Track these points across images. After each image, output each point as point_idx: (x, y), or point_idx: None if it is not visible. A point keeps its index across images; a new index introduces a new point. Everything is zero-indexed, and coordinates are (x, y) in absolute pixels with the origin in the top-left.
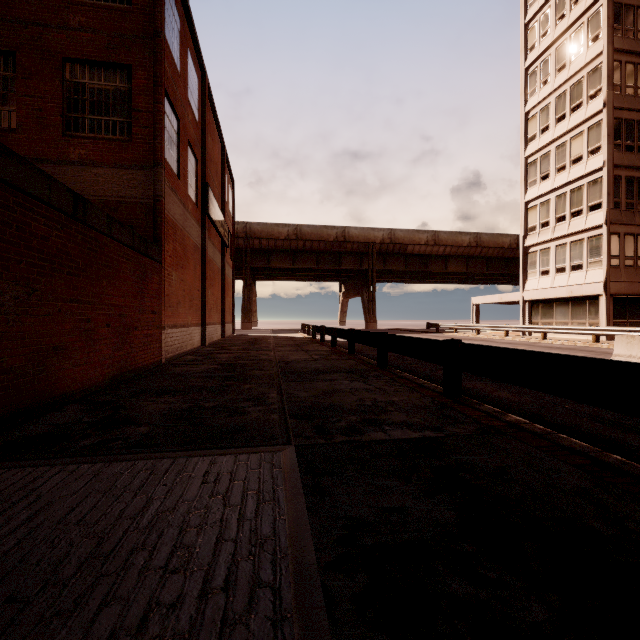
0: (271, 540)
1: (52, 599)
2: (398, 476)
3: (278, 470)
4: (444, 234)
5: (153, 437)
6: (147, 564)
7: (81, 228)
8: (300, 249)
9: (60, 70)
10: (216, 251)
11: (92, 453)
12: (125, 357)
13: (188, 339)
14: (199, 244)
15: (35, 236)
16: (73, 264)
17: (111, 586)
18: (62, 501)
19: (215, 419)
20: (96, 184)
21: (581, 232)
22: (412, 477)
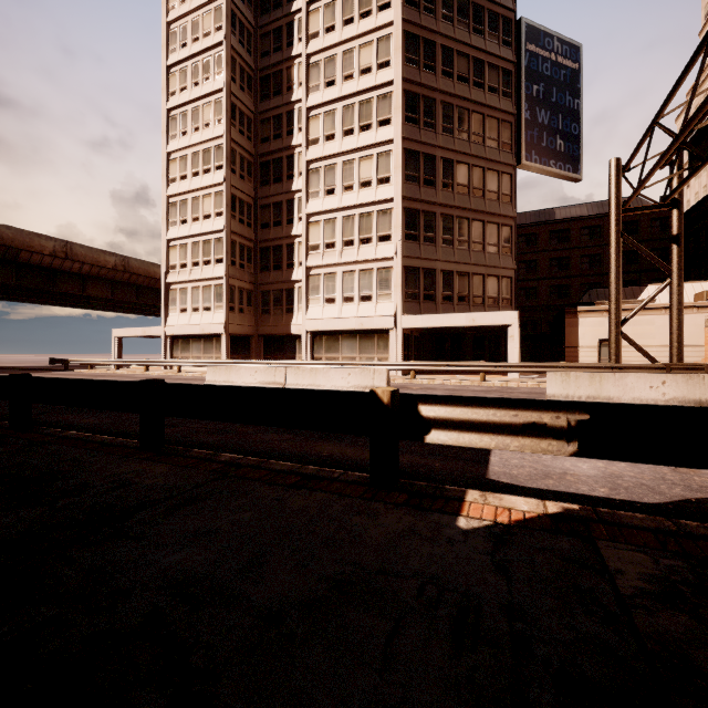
0: None
1: None
2: None
3: None
4: (81, 248)
5: None
6: None
7: None
8: None
9: None
10: None
11: None
12: None
13: None
14: None
15: None
16: None
17: None
18: None
19: None
20: None
21: (211, 279)
22: None
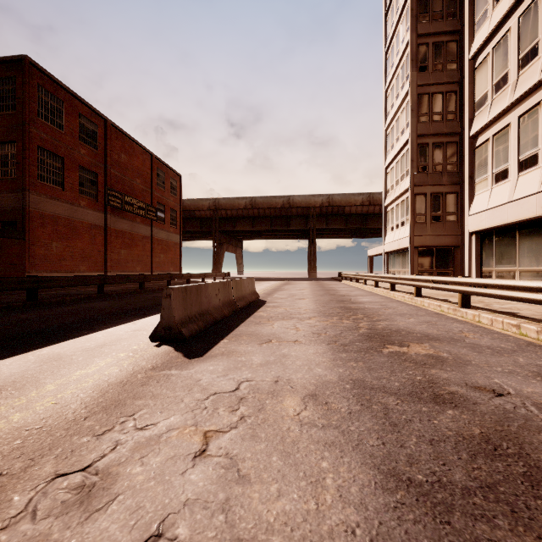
0: None
1: None
2: None
3: None
4: (379, 195)
5: None
6: None
7: None
8: (256, 215)
9: None
10: (139, 225)
11: None
12: None
13: None
14: (101, 223)
15: None
16: None
17: None
18: None
19: None
20: (2, 202)
21: (404, 193)
22: None
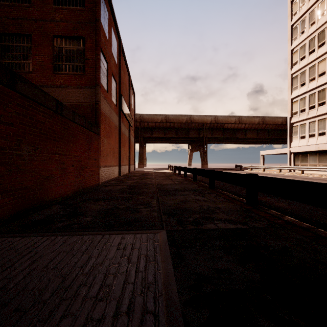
0: (153, 284)
1: (37, 311)
2: (224, 250)
3: (157, 244)
4: (244, 117)
5: (93, 223)
6: (87, 294)
7: (60, 117)
8: (168, 127)
9: (51, 41)
10: (126, 129)
11: (63, 230)
12: (81, 181)
13: (112, 173)
14: (117, 125)
15: (38, 121)
16: (56, 135)
17: (67, 306)
18: (47, 256)
19: (124, 214)
20: (68, 96)
21: (324, 114)
22: (232, 251)
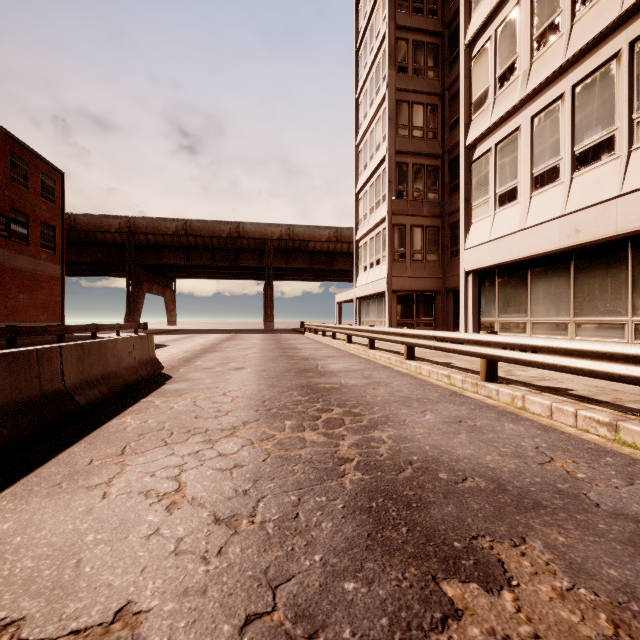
0: None
1: None
2: None
3: None
4: (347, 231)
5: None
6: None
7: None
8: (193, 245)
9: None
10: None
11: None
12: None
13: None
14: None
15: None
16: None
17: None
18: None
19: None
20: None
21: (380, 224)
22: None
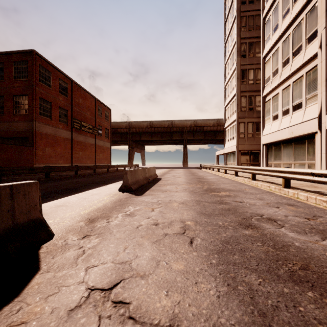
0: None
1: None
2: None
3: None
4: (223, 120)
5: None
6: None
7: None
8: (153, 131)
9: (13, 98)
10: (88, 138)
11: None
12: None
13: None
14: (70, 137)
15: None
16: None
17: None
18: None
19: None
20: (20, 127)
21: (234, 122)
22: None
